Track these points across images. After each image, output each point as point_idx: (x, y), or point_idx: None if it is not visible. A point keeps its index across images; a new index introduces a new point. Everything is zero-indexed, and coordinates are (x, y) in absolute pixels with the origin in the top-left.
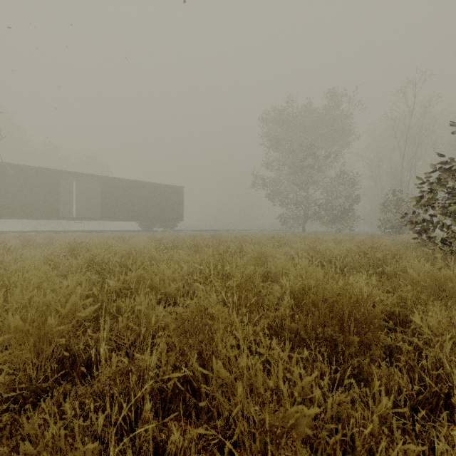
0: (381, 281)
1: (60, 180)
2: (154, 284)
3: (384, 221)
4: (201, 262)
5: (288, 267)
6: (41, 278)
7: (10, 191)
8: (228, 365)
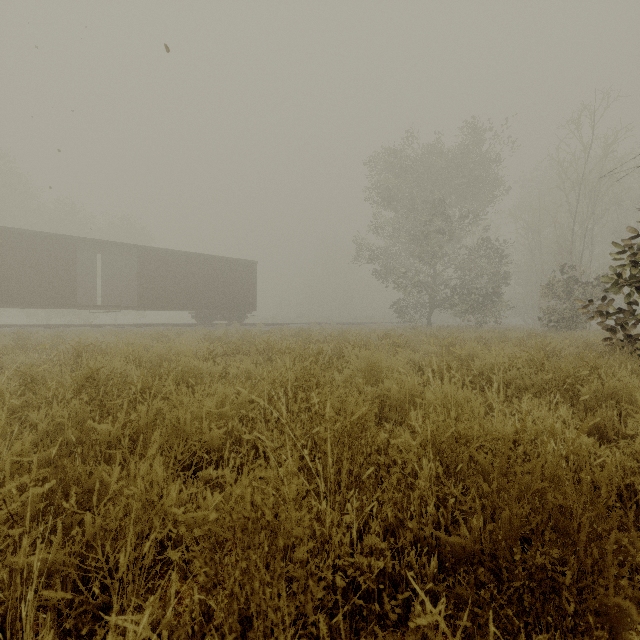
0: (576, 412)
1: (79, 252)
2: (182, 427)
3: (548, 310)
4: (274, 380)
5: (418, 389)
6: None
7: (4, 267)
8: None
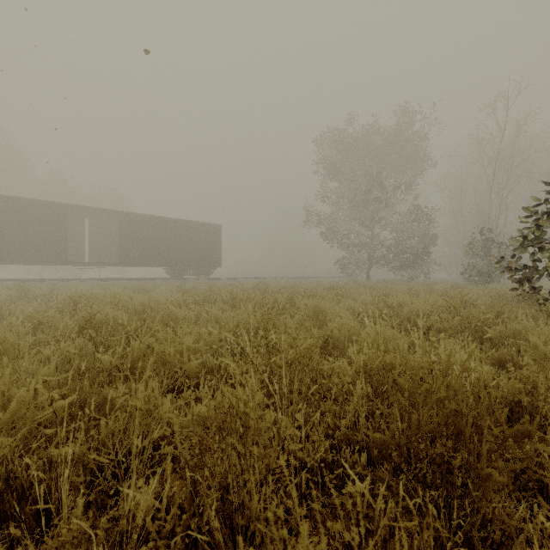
0: (483, 349)
1: (69, 217)
2: (167, 359)
3: (468, 266)
4: (238, 323)
5: (355, 330)
6: (6, 349)
7: (6, 230)
8: (270, 546)
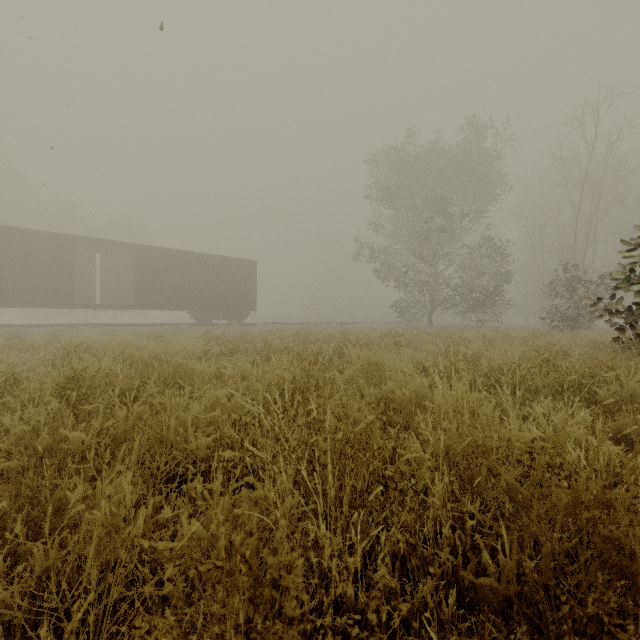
0: (594, 416)
1: (77, 251)
2: (165, 435)
3: (551, 310)
4: (270, 382)
5: (424, 391)
6: None
7: (0, 266)
8: None
